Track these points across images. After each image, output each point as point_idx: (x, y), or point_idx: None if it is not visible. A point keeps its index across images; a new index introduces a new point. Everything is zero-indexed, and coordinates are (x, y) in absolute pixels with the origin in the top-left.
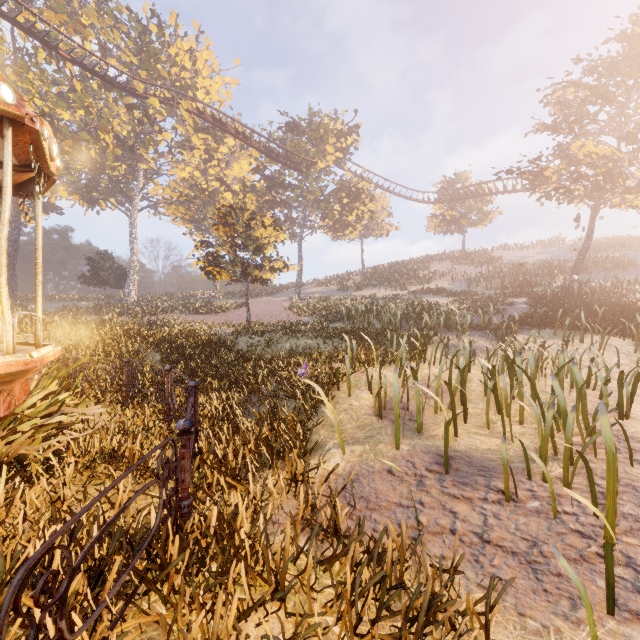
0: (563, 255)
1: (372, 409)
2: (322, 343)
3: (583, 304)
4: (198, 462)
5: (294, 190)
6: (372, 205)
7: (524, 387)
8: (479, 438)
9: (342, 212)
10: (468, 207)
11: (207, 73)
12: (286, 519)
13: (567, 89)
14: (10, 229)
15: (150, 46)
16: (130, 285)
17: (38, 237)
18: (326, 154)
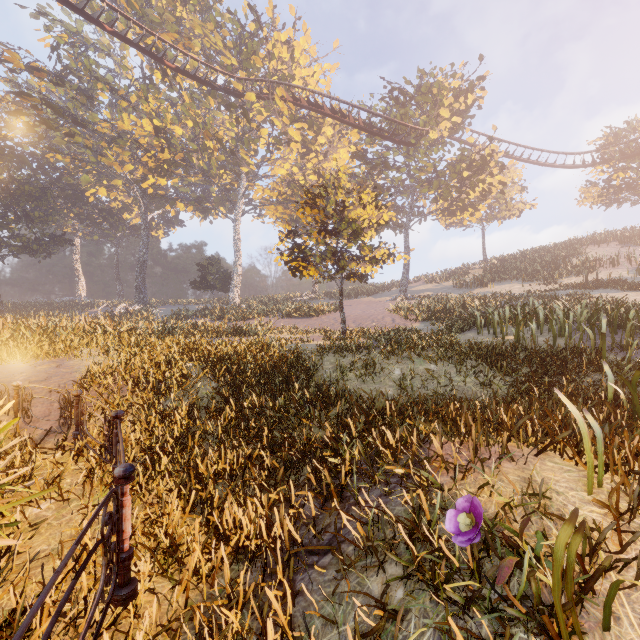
0: None
1: None
2: (454, 371)
3: None
4: None
5: (400, 168)
6: (501, 177)
7: None
8: None
9: (461, 189)
10: None
11: (304, 61)
12: None
13: None
14: (141, 242)
15: (248, 43)
16: (234, 288)
17: None
18: (440, 121)
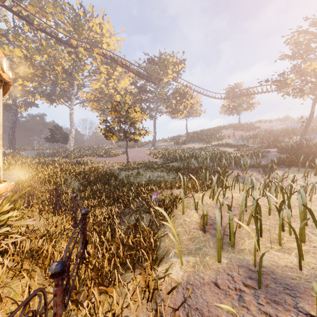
0: (293, 125)
1: (198, 224)
2: (166, 175)
3: (311, 152)
4: (84, 267)
5: (151, 93)
6: (192, 100)
7: (293, 209)
8: (275, 253)
9: (176, 104)
10: (242, 101)
11: (108, 35)
12: None
13: (300, 35)
14: (12, 115)
15: (79, 22)
16: (70, 142)
17: None
18: (168, 74)
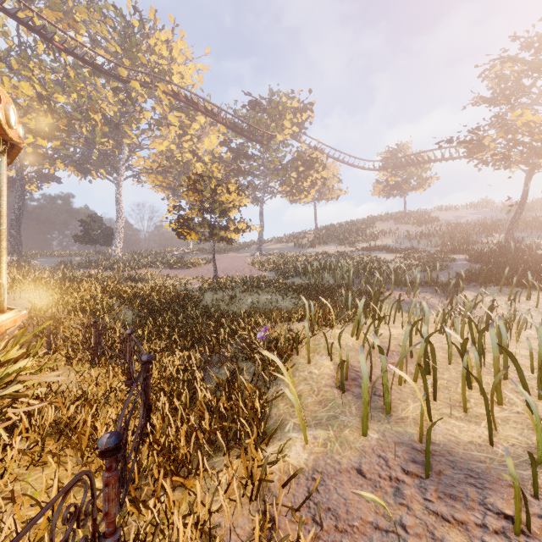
0: (494, 215)
1: (333, 379)
2: (281, 298)
3: (522, 261)
4: (147, 447)
5: (256, 160)
6: (324, 172)
7: (488, 354)
8: (456, 424)
9: (298, 179)
10: (409, 173)
11: (181, 60)
12: (239, 539)
13: (504, 64)
14: (16, 196)
15: (132, 37)
16: (116, 243)
17: (2, 204)
18: (284, 128)
